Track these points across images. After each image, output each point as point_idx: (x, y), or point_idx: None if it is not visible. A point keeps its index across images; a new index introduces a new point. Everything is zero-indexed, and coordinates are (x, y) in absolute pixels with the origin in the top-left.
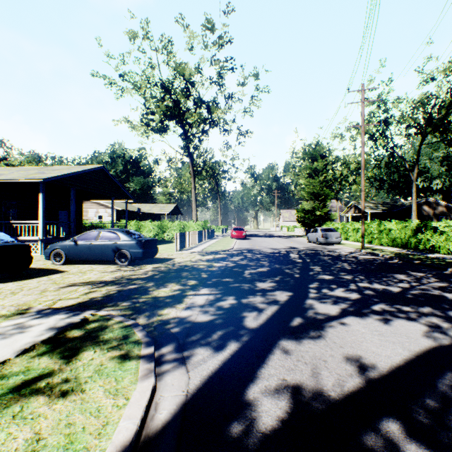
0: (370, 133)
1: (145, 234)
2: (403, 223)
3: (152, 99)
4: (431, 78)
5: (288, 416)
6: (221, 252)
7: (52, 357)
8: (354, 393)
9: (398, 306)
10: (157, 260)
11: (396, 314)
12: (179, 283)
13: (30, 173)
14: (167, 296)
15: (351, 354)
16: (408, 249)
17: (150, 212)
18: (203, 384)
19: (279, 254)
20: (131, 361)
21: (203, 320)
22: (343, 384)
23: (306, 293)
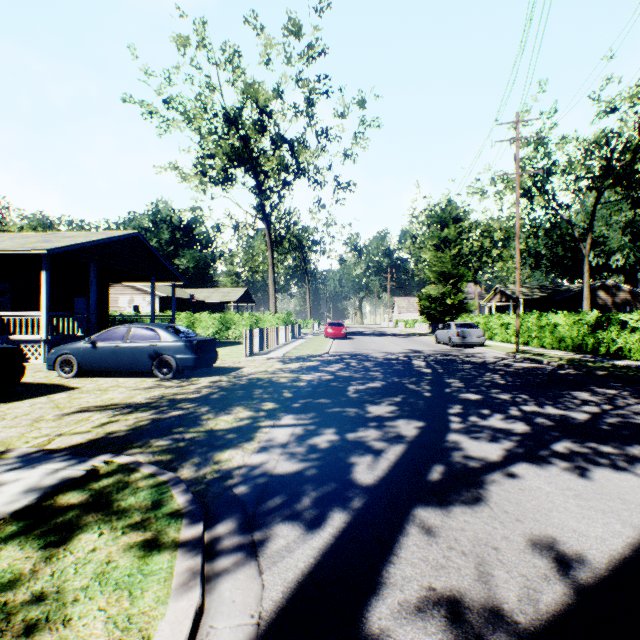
0: (524, 188)
1: (200, 331)
2: (575, 316)
3: (211, 136)
4: (611, 108)
5: None
6: (311, 358)
7: (24, 545)
8: (560, 616)
9: (593, 444)
10: (216, 371)
11: (593, 459)
12: (249, 407)
13: (29, 241)
14: (230, 428)
15: (537, 534)
16: (582, 353)
17: (209, 300)
18: (288, 600)
19: (396, 361)
20: (162, 553)
21: (286, 470)
22: (536, 597)
23: (445, 423)
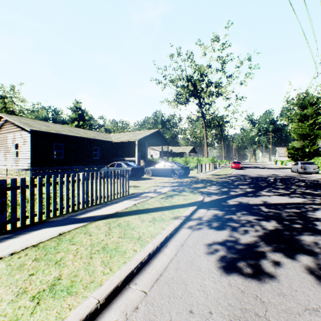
0: None
1: None
2: None
3: (181, 88)
4: None
5: (236, 203)
6: (223, 175)
7: (176, 192)
8: (257, 204)
9: (305, 196)
10: (189, 177)
11: (299, 197)
12: (203, 184)
13: (130, 136)
14: (199, 186)
15: (264, 200)
16: None
17: (177, 152)
18: (215, 199)
19: (260, 177)
20: (196, 194)
21: (214, 192)
22: (255, 203)
23: (261, 190)
